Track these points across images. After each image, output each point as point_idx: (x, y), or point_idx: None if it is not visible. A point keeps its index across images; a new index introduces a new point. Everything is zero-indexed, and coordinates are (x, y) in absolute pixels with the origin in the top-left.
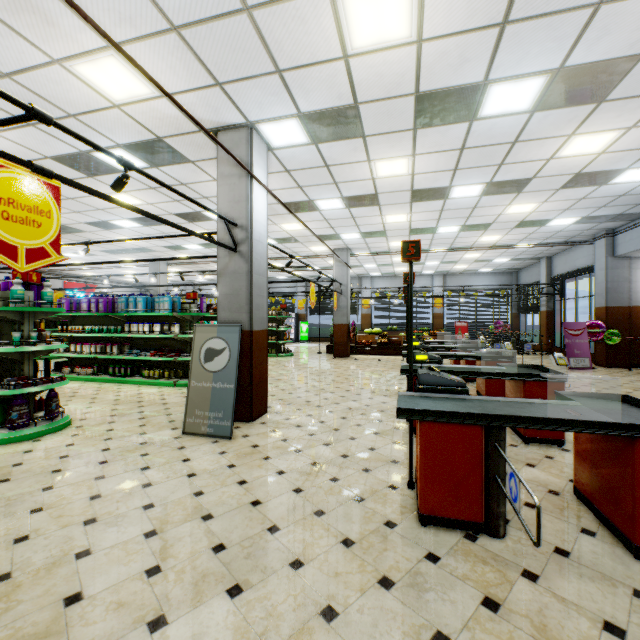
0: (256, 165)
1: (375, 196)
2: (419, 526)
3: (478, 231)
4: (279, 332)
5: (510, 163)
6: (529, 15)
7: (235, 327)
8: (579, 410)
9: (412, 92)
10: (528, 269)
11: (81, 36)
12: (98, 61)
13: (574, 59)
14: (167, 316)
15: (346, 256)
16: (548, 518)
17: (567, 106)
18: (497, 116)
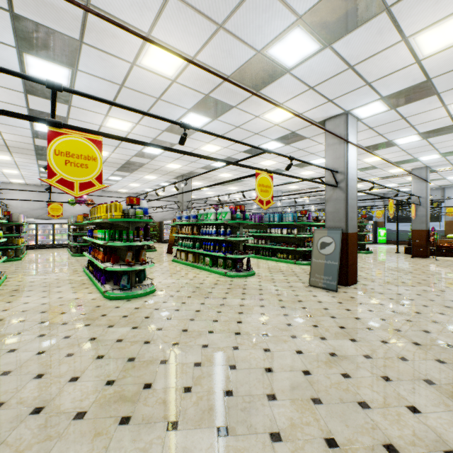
0: (350, 134)
1: None
2: None
3: None
4: (360, 235)
5: None
6: None
7: (338, 230)
8: None
9: None
10: None
11: (269, 105)
12: (273, 111)
13: None
14: (289, 224)
15: (424, 173)
16: None
17: None
18: None
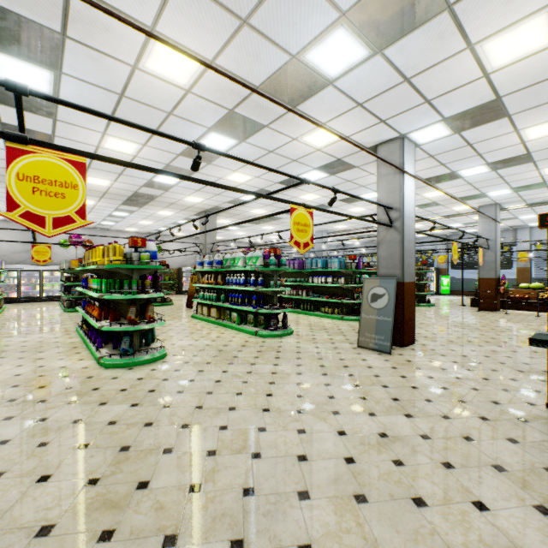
0: (406, 163)
1: (527, 155)
2: None
3: None
4: (419, 285)
5: None
6: None
7: (392, 279)
8: None
9: None
10: None
11: (309, 125)
12: (314, 132)
13: None
14: (335, 272)
15: (493, 211)
16: None
17: None
18: None
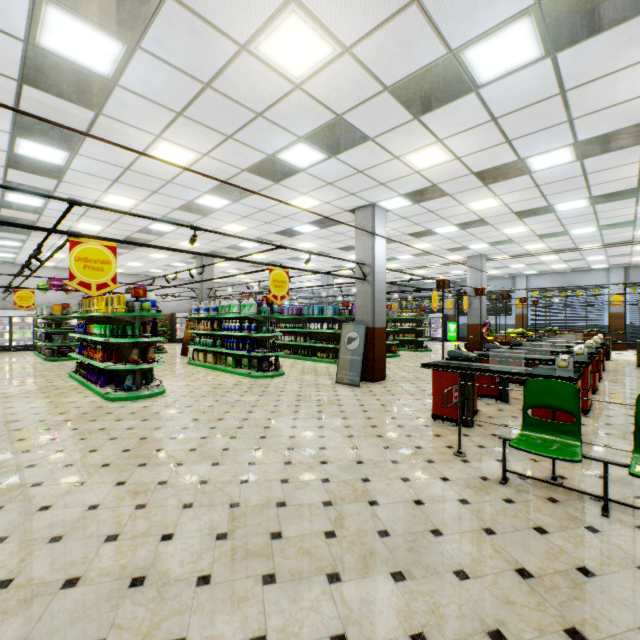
0: (377, 226)
1: (482, 220)
2: (431, 420)
3: (624, 227)
4: (418, 331)
5: (597, 184)
6: (522, 135)
7: (363, 325)
8: (521, 370)
9: (469, 173)
10: None
11: (292, 194)
12: (298, 199)
13: (583, 137)
14: (331, 318)
15: (480, 262)
16: (507, 429)
17: (611, 152)
18: (549, 168)
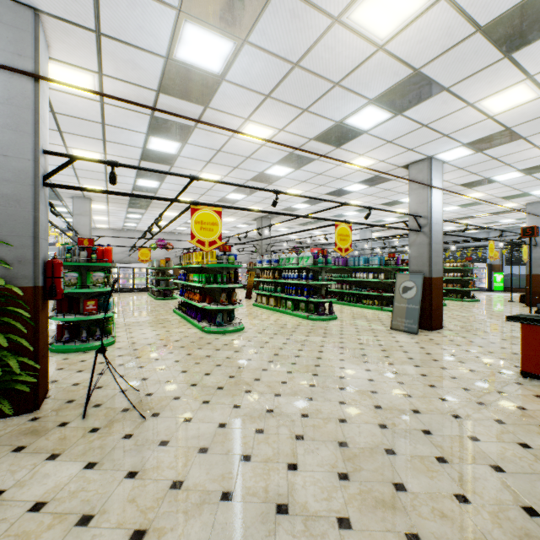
0: (433, 178)
1: None
2: (520, 377)
3: None
4: (464, 281)
5: None
6: None
7: (419, 275)
8: None
9: None
10: None
11: (350, 156)
12: (354, 160)
13: None
14: (376, 268)
15: None
16: None
17: None
18: None
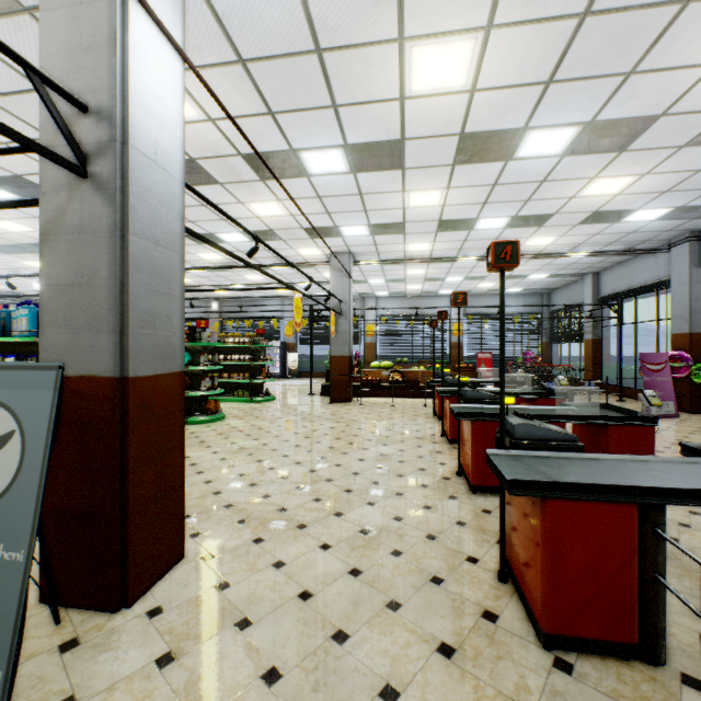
0: None
1: (400, 146)
2: None
3: (530, 228)
4: (255, 367)
5: (646, 71)
6: None
7: (44, 371)
8: None
9: None
10: (564, 289)
11: None
12: None
13: None
14: (37, 343)
15: (347, 263)
16: None
17: None
18: None
